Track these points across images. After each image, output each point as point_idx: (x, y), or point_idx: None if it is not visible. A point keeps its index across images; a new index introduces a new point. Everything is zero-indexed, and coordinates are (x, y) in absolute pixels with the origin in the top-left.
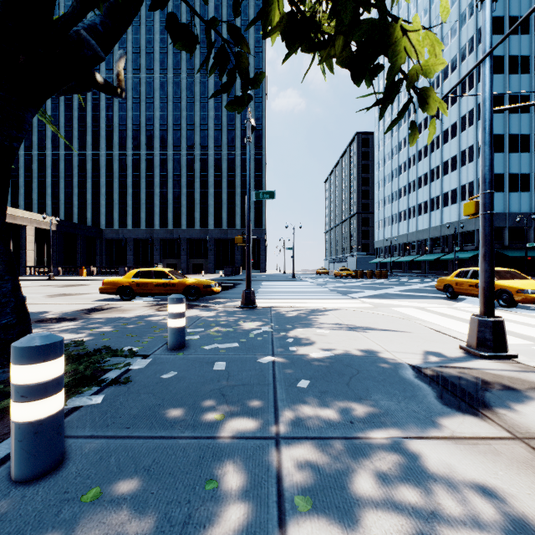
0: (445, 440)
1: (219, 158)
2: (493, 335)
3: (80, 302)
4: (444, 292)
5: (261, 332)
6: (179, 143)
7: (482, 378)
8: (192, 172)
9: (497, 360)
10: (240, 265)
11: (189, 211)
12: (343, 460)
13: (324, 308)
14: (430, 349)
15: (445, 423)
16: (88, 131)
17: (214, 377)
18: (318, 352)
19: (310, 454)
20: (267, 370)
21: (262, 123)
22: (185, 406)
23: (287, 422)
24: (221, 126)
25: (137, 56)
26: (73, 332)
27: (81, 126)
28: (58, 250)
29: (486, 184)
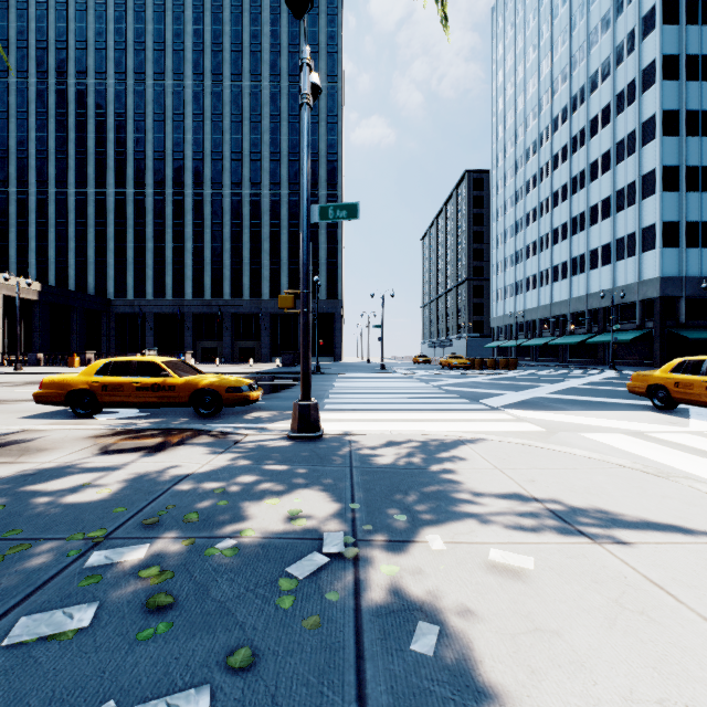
0: None
1: (277, 200)
2: None
3: None
4: (631, 396)
5: (320, 562)
6: (220, 178)
7: None
8: (239, 220)
9: None
10: None
11: (234, 274)
12: None
13: (457, 438)
14: None
15: None
16: (89, 160)
17: None
18: None
19: None
20: None
21: (338, 152)
22: None
23: None
24: (279, 155)
25: (160, 54)
26: None
27: (80, 153)
28: (42, 329)
29: None
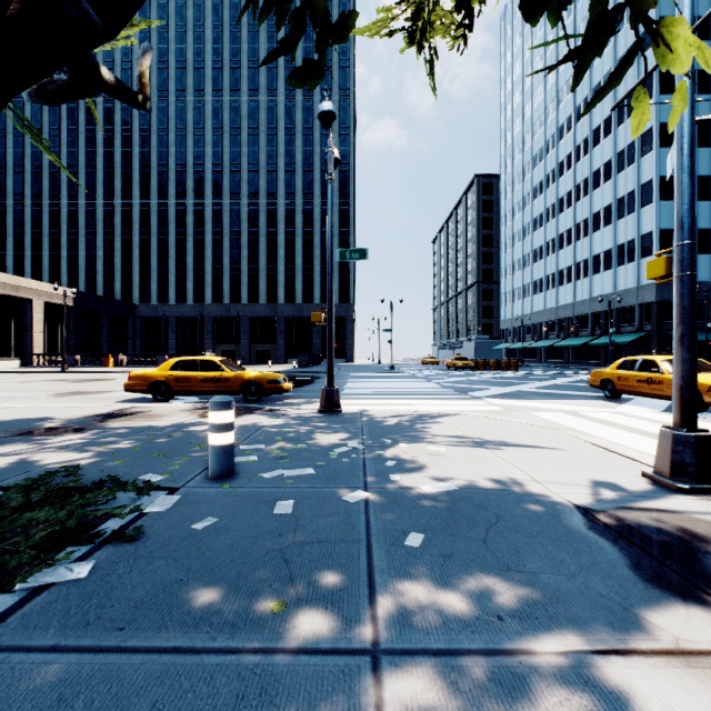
0: (669, 659)
1: (292, 209)
2: (697, 458)
3: (97, 403)
4: (599, 390)
5: (347, 450)
6: (238, 189)
7: (695, 529)
8: (256, 228)
9: (704, 496)
10: (320, 352)
11: (251, 279)
12: (494, 704)
13: (437, 413)
14: (600, 477)
15: (659, 620)
16: (116, 173)
17: (274, 527)
18: (434, 483)
19: (434, 690)
20: (356, 515)
21: (350, 162)
22: (222, 584)
23: (390, 617)
24: (294, 166)
25: (182, 73)
26: (74, 450)
27: (107, 167)
28: (76, 332)
29: (685, 231)
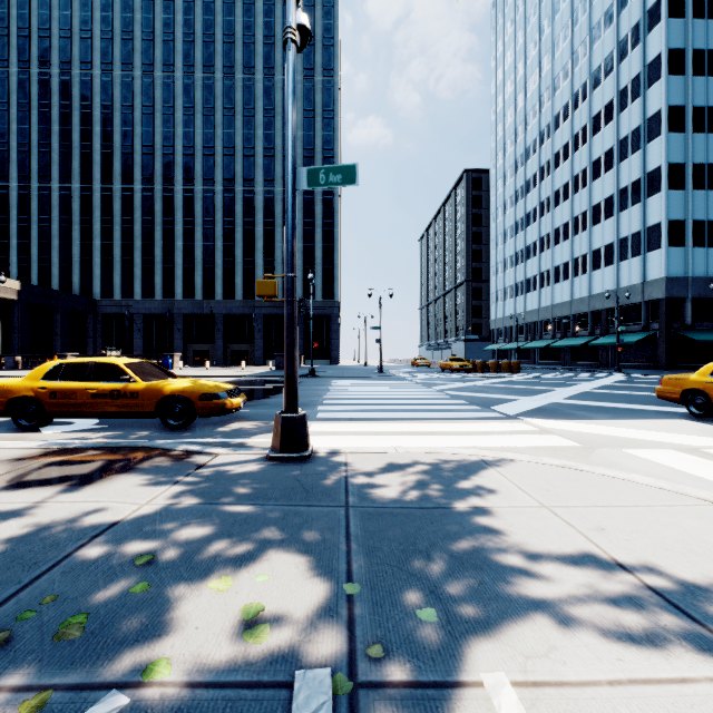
0: None
1: (271, 197)
2: None
3: None
4: (654, 401)
5: None
6: (212, 174)
7: None
8: (231, 217)
9: None
10: (301, 353)
11: (226, 273)
12: None
13: (479, 458)
14: None
15: None
16: (74, 154)
17: None
18: None
19: None
20: None
21: (334, 148)
22: None
23: None
24: (273, 151)
25: (149, 45)
26: None
27: (64, 146)
28: (22, 330)
29: None
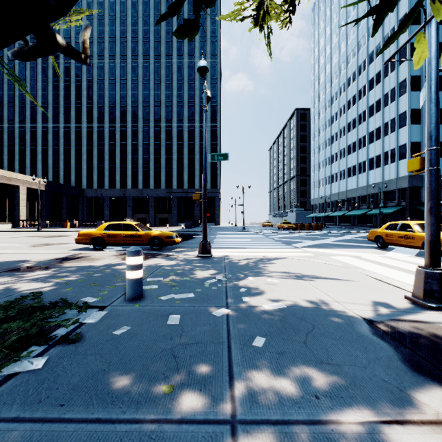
0: (433, 427)
1: (181, 129)
2: (441, 287)
3: (58, 251)
4: (373, 243)
5: (215, 281)
6: (148, 117)
7: None
8: (159, 141)
9: None
10: (198, 219)
11: (156, 173)
12: None
13: (272, 257)
14: (377, 299)
15: (424, 398)
16: (72, 107)
17: (167, 333)
18: (271, 303)
19: None
20: (221, 325)
21: (217, 100)
22: (131, 373)
23: (243, 397)
24: (182, 103)
25: (113, 45)
26: (40, 281)
27: (66, 103)
28: (47, 206)
29: (433, 140)
